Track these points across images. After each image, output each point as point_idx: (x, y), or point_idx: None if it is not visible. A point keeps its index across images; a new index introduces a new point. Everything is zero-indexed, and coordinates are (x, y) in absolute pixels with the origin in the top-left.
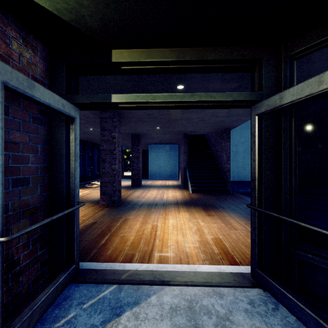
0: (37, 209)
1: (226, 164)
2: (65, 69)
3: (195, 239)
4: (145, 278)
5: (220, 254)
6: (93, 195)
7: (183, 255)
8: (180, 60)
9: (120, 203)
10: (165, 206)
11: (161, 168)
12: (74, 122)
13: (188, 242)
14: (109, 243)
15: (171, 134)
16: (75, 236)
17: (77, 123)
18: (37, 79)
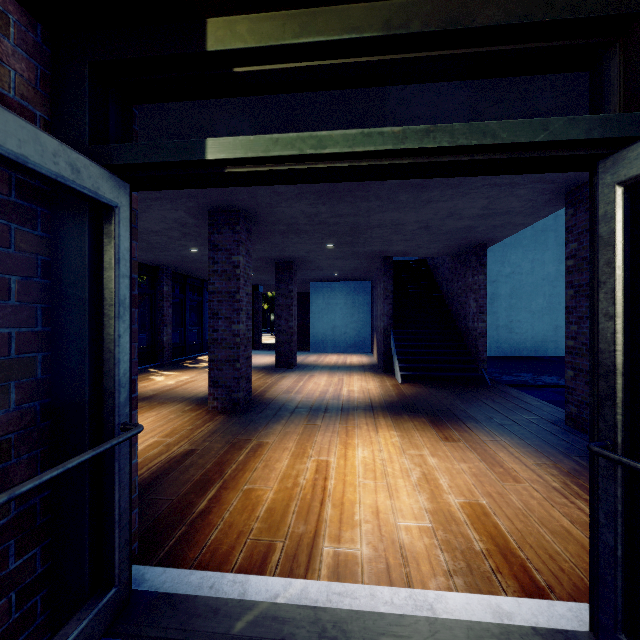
0: (6, 448)
1: (476, 322)
2: (90, 80)
3: (420, 504)
4: (297, 636)
5: (489, 557)
6: (196, 384)
7: (393, 556)
8: (392, 35)
9: (250, 405)
10: (345, 413)
11: (337, 330)
12: (113, 218)
13: (404, 513)
14: (217, 508)
15: (358, 258)
16: (115, 513)
17: (121, 220)
18: (8, 100)
